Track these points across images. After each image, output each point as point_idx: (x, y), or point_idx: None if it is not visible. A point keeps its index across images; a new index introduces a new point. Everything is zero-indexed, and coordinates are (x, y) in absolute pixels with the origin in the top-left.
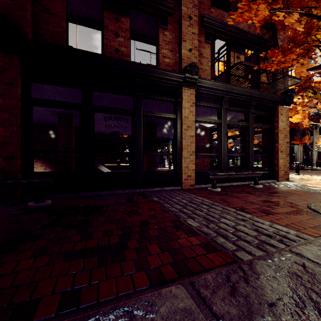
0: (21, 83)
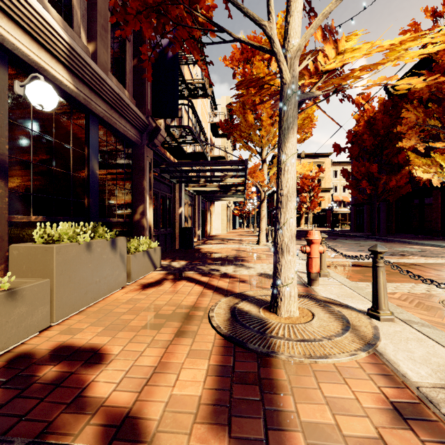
0: (440, 198)
